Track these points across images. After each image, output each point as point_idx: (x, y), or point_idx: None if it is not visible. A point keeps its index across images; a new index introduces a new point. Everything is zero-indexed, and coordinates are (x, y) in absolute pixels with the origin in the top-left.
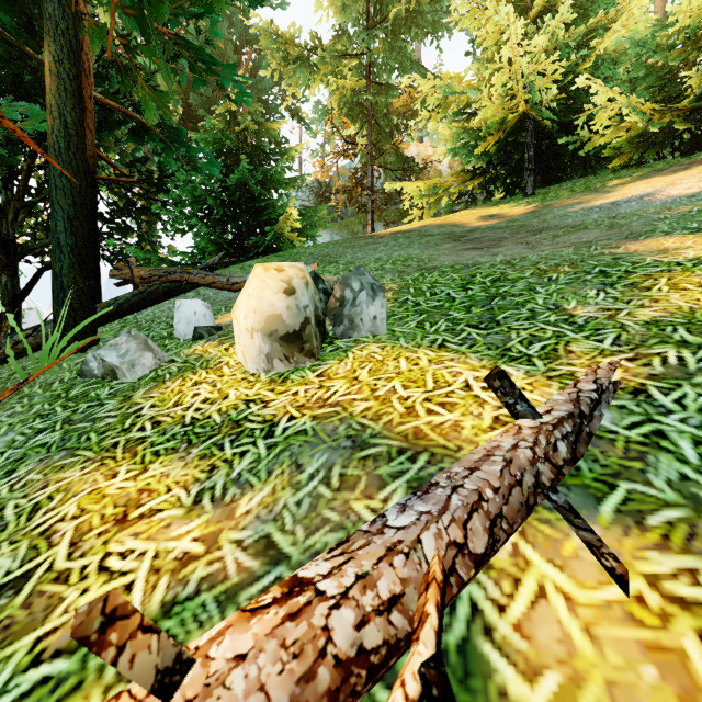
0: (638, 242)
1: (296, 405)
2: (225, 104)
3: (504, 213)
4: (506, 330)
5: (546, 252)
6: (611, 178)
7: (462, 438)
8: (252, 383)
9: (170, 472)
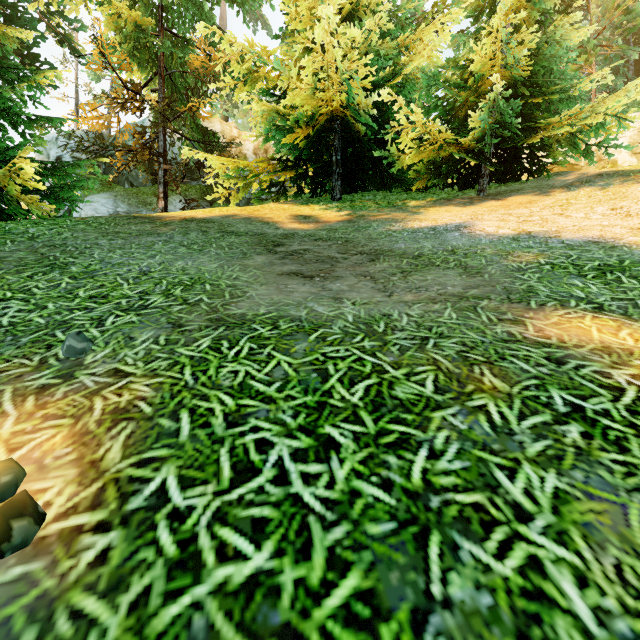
0: (543, 317)
1: None
2: None
3: (318, 216)
4: None
5: (417, 311)
6: (407, 197)
7: None
8: None
9: None
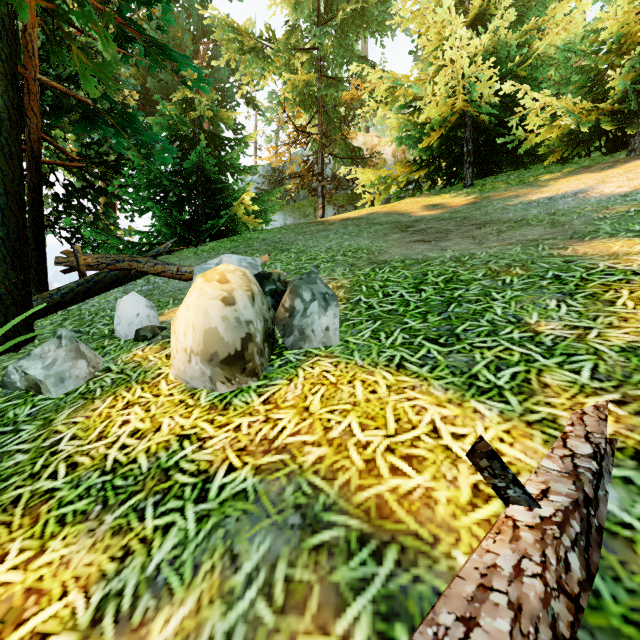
0: (585, 244)
1: (237, 447)
2: (182, 91)
3: (446, 203)
4: (468, 348)
5: (494, 250)
6: (542, 172)
7: (437, 520)
8: (190, 408)
9: (72, 557)
